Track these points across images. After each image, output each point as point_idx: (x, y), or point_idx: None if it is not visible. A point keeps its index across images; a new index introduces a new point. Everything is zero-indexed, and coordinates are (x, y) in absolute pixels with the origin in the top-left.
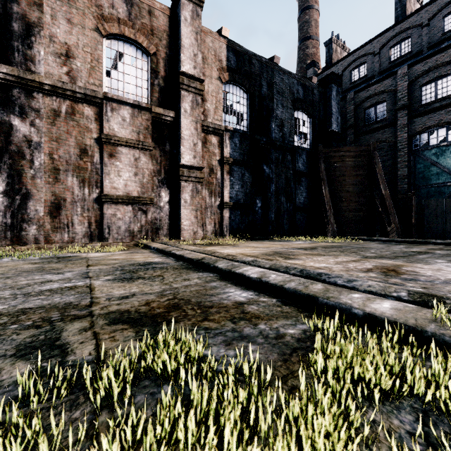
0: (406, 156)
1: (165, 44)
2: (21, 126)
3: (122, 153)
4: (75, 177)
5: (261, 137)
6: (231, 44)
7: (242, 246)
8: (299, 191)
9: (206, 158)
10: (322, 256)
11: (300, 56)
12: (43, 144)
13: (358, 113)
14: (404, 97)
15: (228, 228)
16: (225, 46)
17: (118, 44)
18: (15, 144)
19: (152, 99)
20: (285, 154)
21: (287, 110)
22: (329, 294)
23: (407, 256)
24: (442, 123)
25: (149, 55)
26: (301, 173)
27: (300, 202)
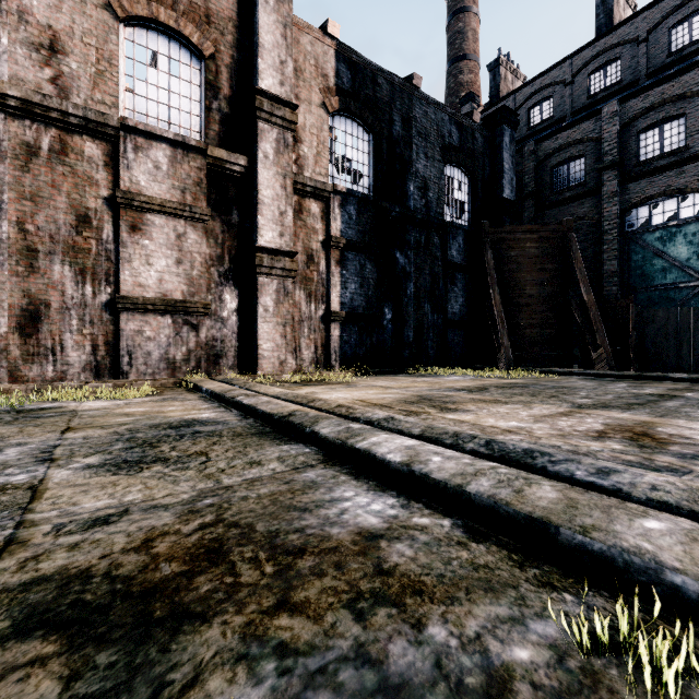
0: (617, 242)
1: (230, 42)
2: None
3: (154, 224)
4: (66, 264)
5: (391, 205)
6: (343, 49)
7: (361, 386)
8: (452, 294)
9: (302, 237)
10: (503, 404)
11: (450, 85)
12: (6, 205)
13: (541, 173)
14: (613, 150)
15: (338, 355)
16: (332, 52)
17: (146, 36)
18: None
19: (208, 134)
20: (431, 235)
21: (433, 164)
22: (583, 519)
23: (646, 403)
24: (671, 191)
25: (202, 58)
26: (455, 266)
27: (454, 313)
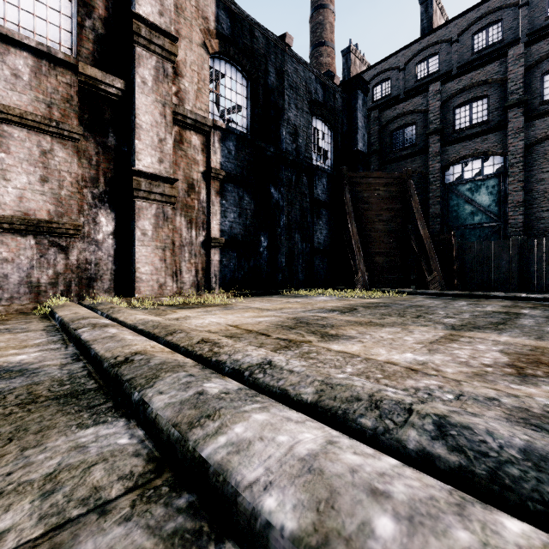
0: (439, 191)
1: None
2: None
3: (12, 137)
4: None
5: (267, 145)
6: None
7: (238, 309)
8: (318, 227)
9: (183, 166)
10: (381, 327)
11: (313, 64)
12: None
13: (383, 135)
14: (437, 120)
15: (218, 278)
16: None
17: None
18: None
19: (80, 52)
20: (300, 175)
21: (302, 115)
22: None
23: (506, 322)
24: (477, 153)
25: None
26: (320, 203)
27: (319, 242)
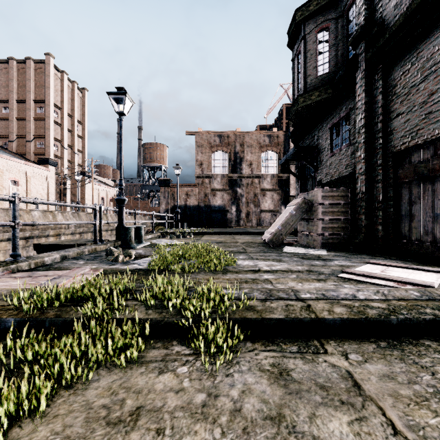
0: None
1: (283, 147)
2: (239, 190)
3: (267, 194)
4: (253, 204)
5: None
6: None
7: None
8: None
9: None
10: None
11: None
12: (244, 195)
13: None
14: None
15: None
16: None
17: (265, 153)
18: (238, 196)
19: (278, 171)
20: None
21: None
22: None
23: None
24: None
25: (277, 153)
26: None
27: None
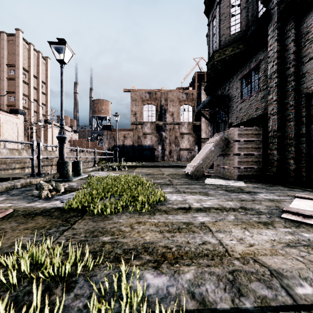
0: None
1: (196, 102)
2: (164, 134)
3: (185, 137)
4: (174, 144)
5: None
6: None
7: None
8: None
9: None
10: None
11: None
12: (168, 137)
13: None
14: None
15: None
16: None
17: (183, 106)
18: (163, 138)
19: (193, 119)
20: None
21: None
22: None
23: None
24: None
25: (192, 106)
26: None
27: None
